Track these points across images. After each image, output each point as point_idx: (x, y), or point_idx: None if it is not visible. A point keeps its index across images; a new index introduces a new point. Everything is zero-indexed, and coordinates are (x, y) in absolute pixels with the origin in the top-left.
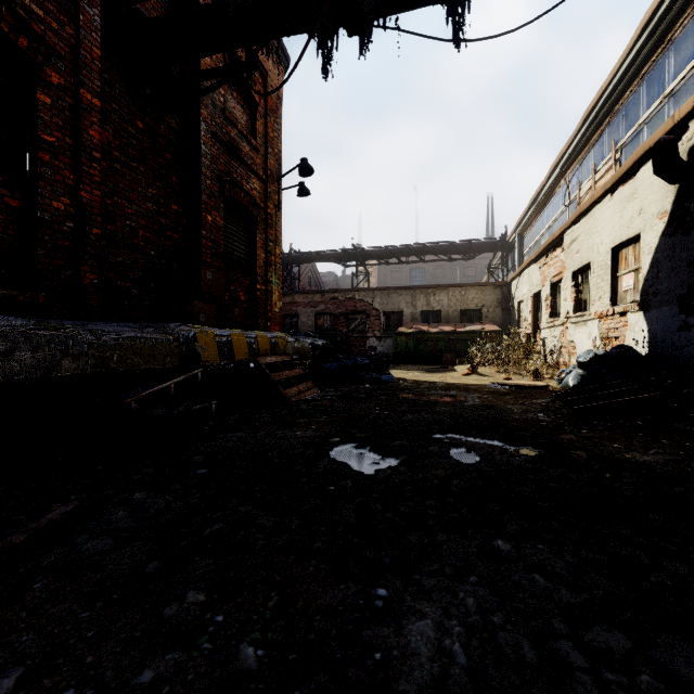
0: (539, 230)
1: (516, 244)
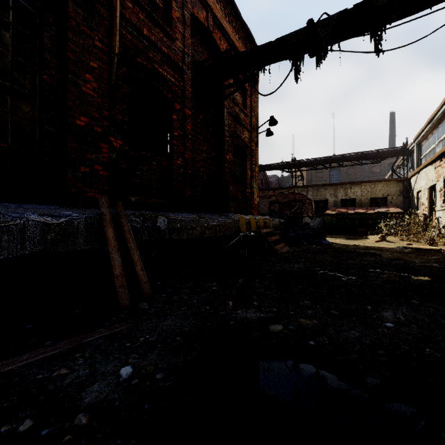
0: (434, 141)
1: (415, 151)
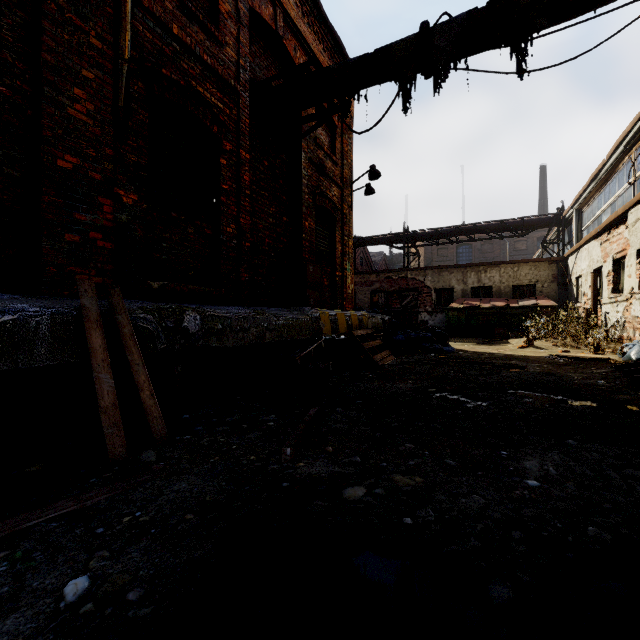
0: (600, 205)
1: (574, 219)
